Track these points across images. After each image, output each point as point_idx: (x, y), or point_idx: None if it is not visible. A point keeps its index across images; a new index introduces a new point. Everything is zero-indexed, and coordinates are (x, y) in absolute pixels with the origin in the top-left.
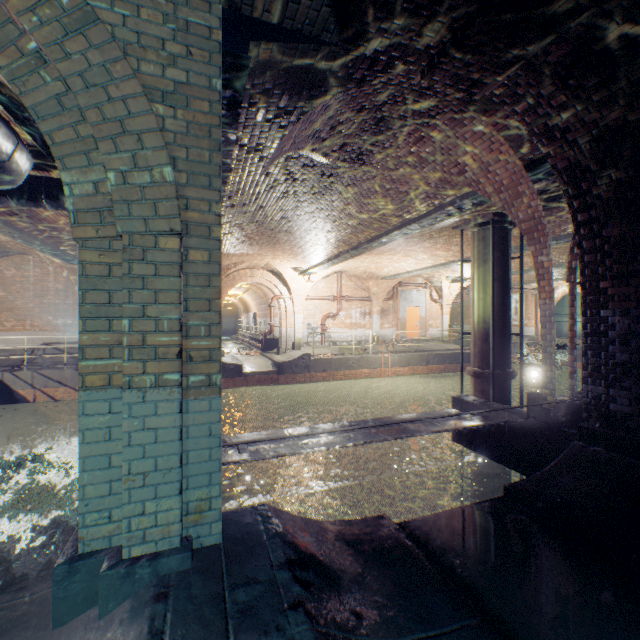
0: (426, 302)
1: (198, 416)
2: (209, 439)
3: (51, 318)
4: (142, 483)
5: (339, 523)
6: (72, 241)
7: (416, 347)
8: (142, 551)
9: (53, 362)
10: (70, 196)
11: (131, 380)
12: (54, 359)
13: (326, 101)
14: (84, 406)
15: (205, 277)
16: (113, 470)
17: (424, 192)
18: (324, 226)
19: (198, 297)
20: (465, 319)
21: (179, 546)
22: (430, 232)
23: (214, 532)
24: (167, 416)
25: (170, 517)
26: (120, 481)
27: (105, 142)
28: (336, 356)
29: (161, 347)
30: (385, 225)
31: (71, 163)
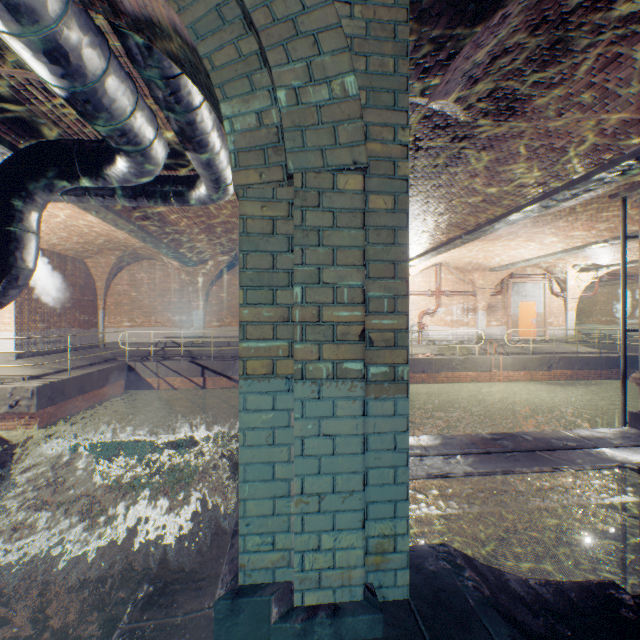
0: (544, 296)
1: (379, 421)
2: (393, 454)
3: (170, 315)
4: (316, 507)
5: (547, 585)
6: (188, 243)
7: (532, 349)
8: (316, 599)
9: (172, 354)
10: (230, 133)
11: (303, 368)
12: (172, 352)
13: (508, 6)
14: (244, 399)
15: (388, 231)
16: (276, 483)
17: (591, 144)
18: (436, 208)
19: (379, 259)
20: (591, 317)
21: (361, 600)
22: (573, 205)
23: (399, 583)
24: (346, 419)
25: (350, 558)
26: (284, 498)
27: (274, 51)
28: (436, 356)
29: (339, 325)
30: (518, 198)
31: (231, 91)
